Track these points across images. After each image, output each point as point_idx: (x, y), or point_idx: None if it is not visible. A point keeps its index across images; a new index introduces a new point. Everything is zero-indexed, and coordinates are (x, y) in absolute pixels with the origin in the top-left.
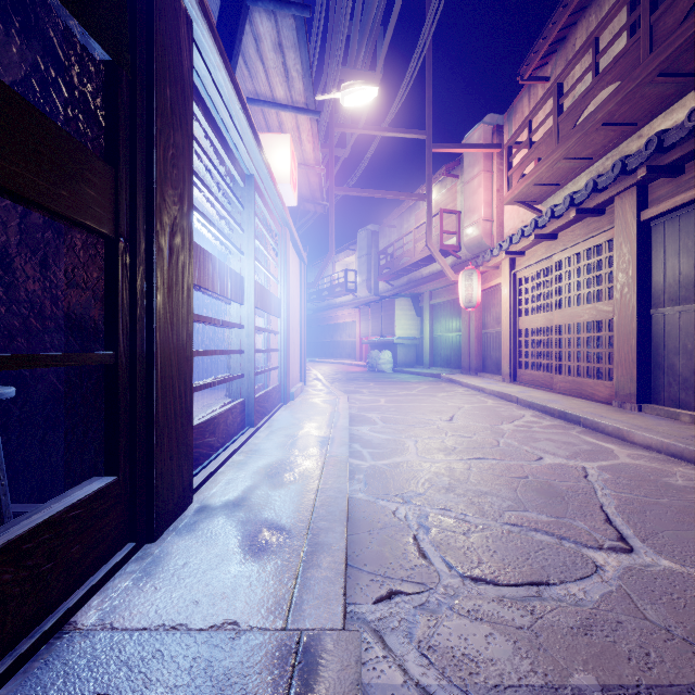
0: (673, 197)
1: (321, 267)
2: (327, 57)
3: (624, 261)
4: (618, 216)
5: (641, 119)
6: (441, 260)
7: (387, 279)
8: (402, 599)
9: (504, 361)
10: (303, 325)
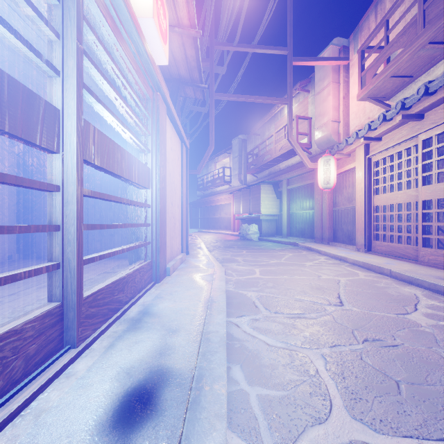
0: None
1: (204, 157)
2: None
3: None
4: None
5: None
6: (300, 151)
7: (253, 172)
8: None
9: (358, 233)
10: (185, 202)
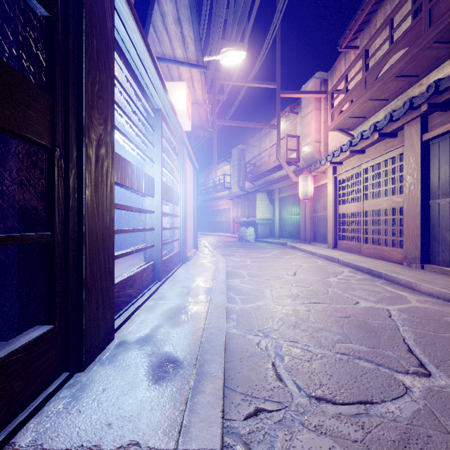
0: (446, 124)
1: (208, 172)
2: (211, 33)
3: (411, 168)
4: (407, 138)
5: (421, 73)
6: (287, 167)
7: (251, 180)
8: (265, 416)
9: (328, 234)
10: (195, 210)
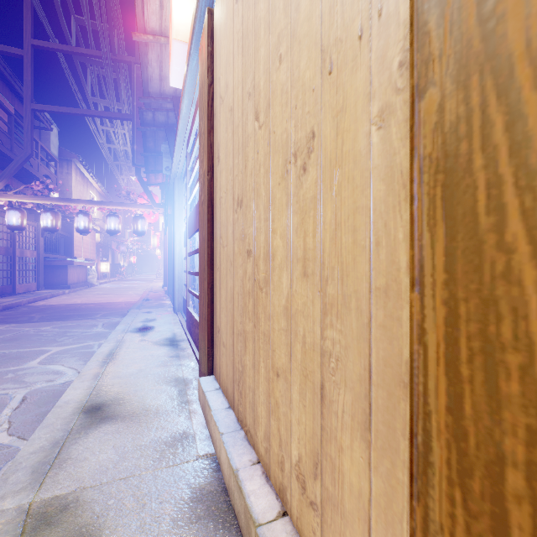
0: None
1: None
2: None
3: None
4: None
5: None
6: None
7: None
8: (116, 321)
9: None
10: None
